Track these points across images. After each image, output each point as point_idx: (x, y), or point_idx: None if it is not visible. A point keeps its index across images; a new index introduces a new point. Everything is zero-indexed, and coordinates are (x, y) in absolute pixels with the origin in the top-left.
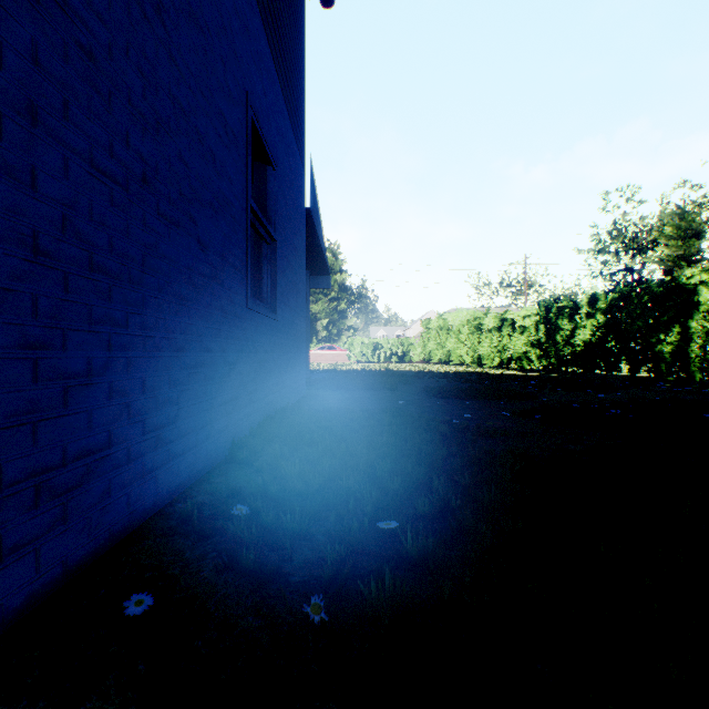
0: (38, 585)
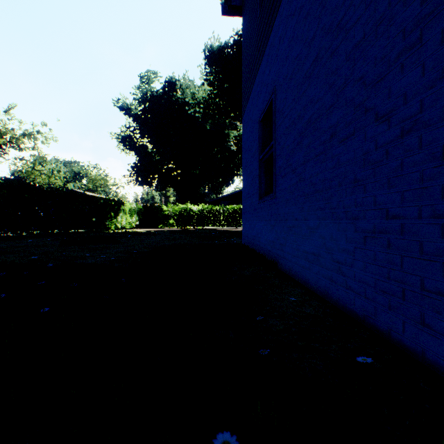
0: (443, 364)
